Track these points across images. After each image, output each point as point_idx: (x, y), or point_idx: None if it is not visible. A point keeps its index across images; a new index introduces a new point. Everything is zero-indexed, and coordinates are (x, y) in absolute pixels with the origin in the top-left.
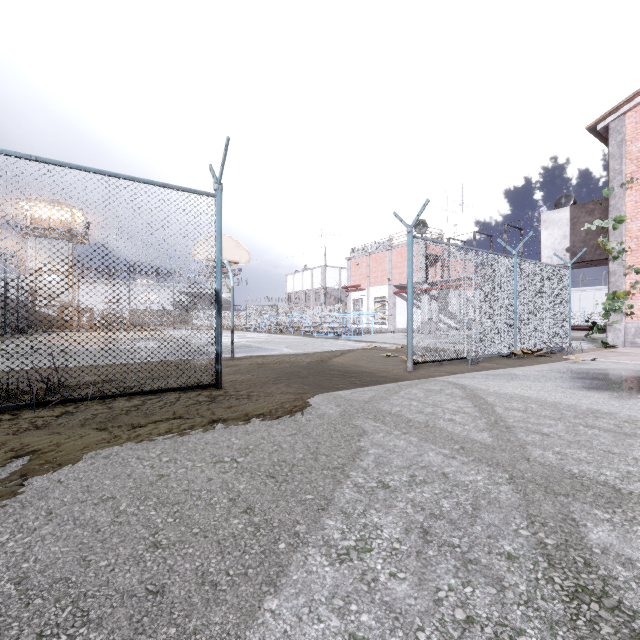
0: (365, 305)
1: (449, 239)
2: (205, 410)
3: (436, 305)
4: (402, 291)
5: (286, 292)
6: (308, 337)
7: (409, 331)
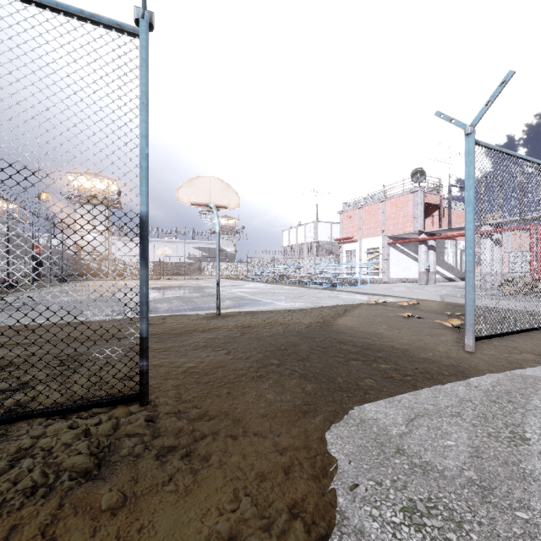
0: (357, 256)
1: (451, 186)
2: (31, 534)
3: (434, 255)
4: (397, 242)
5: (282, 246)
6: (303, 287)
7: (468, 289)
